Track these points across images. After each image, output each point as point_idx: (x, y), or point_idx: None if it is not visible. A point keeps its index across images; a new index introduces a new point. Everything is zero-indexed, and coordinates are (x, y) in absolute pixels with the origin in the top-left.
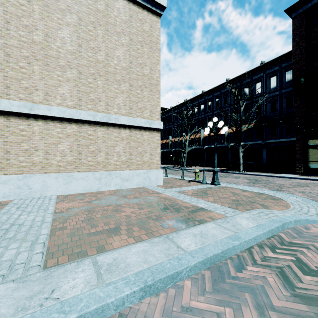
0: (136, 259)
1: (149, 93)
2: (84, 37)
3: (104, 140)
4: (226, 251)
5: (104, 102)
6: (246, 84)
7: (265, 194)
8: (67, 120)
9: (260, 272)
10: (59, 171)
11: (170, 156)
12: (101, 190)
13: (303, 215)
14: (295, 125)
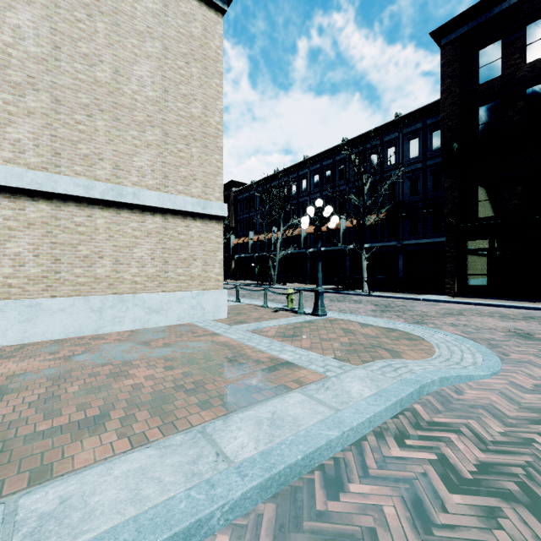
0: (115, 495)
1: (202, 150)
2: (67, 31)
3: (110, 235)
4: (313, 453)
5: (110, 161)
6: (372, 147)
7: (397, 330)
8: (28, 194)
9: (373, 495)
10: (8, 295)
11: (251, 265)
12: (102, 332)
13: (453, 367)
14: (446, 217)
